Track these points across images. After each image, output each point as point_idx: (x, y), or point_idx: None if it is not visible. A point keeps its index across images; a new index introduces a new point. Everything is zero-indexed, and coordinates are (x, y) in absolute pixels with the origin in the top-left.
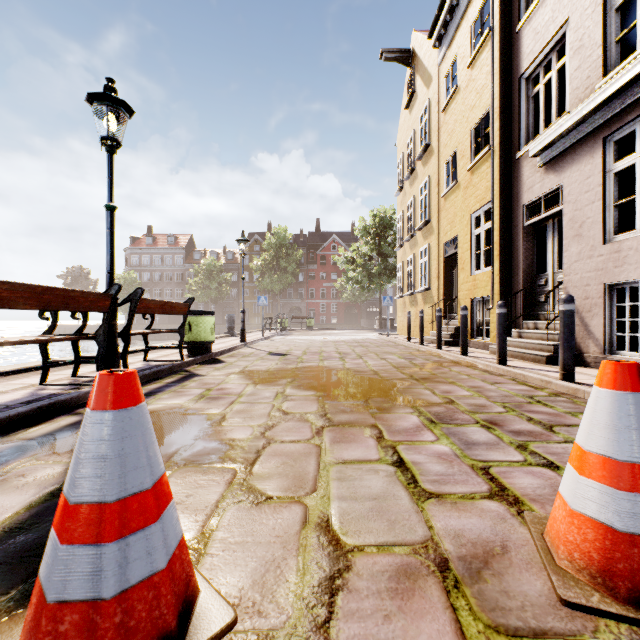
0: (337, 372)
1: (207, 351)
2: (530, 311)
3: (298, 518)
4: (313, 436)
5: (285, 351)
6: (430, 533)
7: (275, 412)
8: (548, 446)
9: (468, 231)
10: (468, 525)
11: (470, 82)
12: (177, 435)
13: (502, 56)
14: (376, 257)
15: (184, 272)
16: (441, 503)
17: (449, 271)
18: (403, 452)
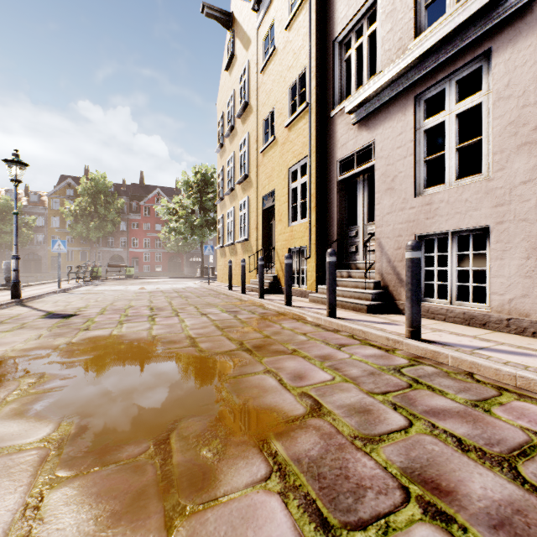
0: (134, 347)
1: None
2: (342, 260)
3: None
4: None
5: (75, 309)
6: None
7: None
8: None
9: (286, 184)
10: None
11: (288, 43)
12: None
13: (318, 18)
14: (198, 211)
15: None
16: None
17: (267, 223)
18: None
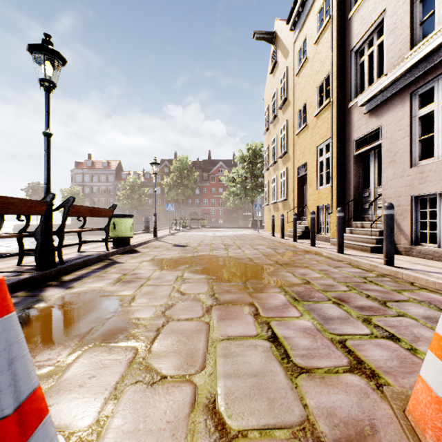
0: (223, 259)
1: (127, 244)
2: (358, 215)
3: (188, 399)
4: (204, 314)
5: (185, 243)
6: (306, 412)
7: (174, 293)
8: (386, 320)
9: (314, 159)
10: (337, 402)
11: (316, 54)
12: (93, 315)
13: (338, 35)
14: (250, 177)
15: (114, 187)
16: (311, 378)
17: (301, 187)
18: (275, 327)
